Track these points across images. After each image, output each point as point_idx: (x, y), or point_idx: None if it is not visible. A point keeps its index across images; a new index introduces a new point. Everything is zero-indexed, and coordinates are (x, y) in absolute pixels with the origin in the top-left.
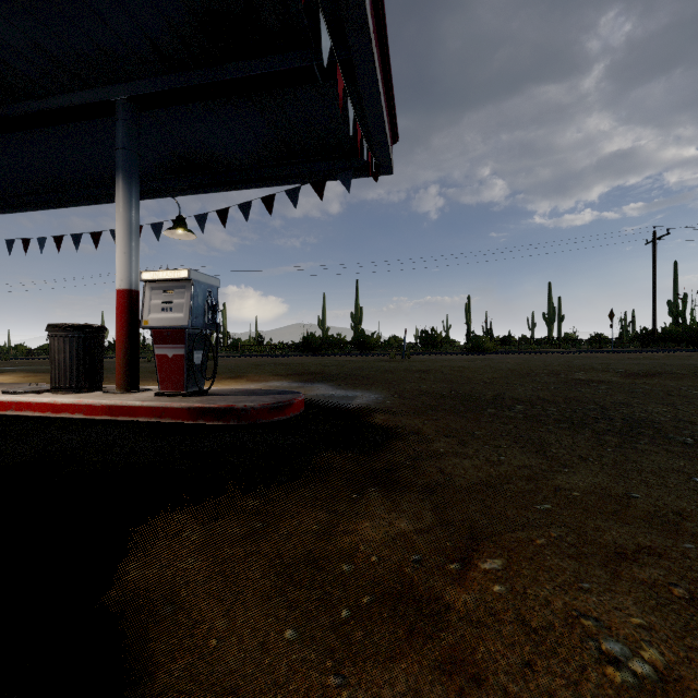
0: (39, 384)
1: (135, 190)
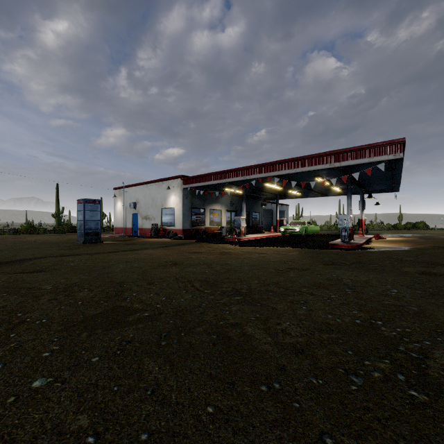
0: (364, 239)
1: (348, 195)
